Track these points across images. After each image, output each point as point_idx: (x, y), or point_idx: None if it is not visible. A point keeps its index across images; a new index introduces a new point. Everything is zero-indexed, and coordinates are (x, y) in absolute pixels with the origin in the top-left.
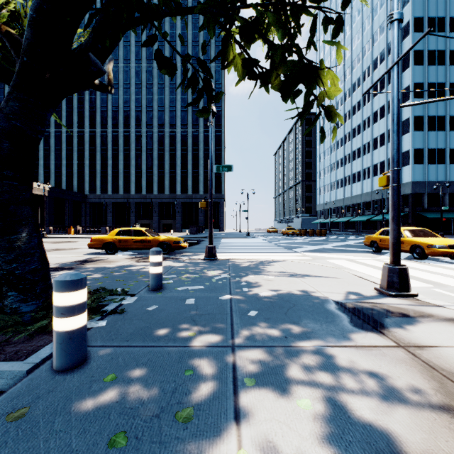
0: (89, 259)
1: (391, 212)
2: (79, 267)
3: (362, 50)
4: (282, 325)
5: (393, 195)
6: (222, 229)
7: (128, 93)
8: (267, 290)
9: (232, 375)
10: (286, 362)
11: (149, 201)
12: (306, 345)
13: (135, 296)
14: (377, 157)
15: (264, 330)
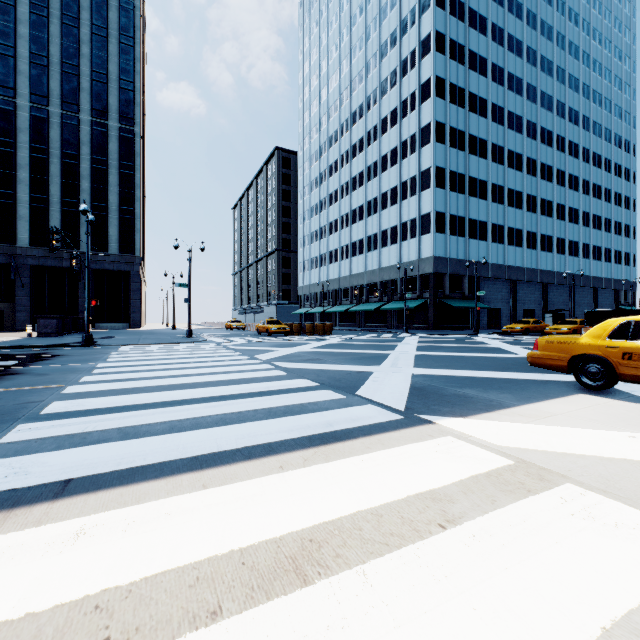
0: None
1: None
2: None
3: (365, 66)
4: None
5: None
6: (135, 323)
7: None
8: None
9: None
10: None
11: None
12: None
13: None
14: (387, 221)
15: None
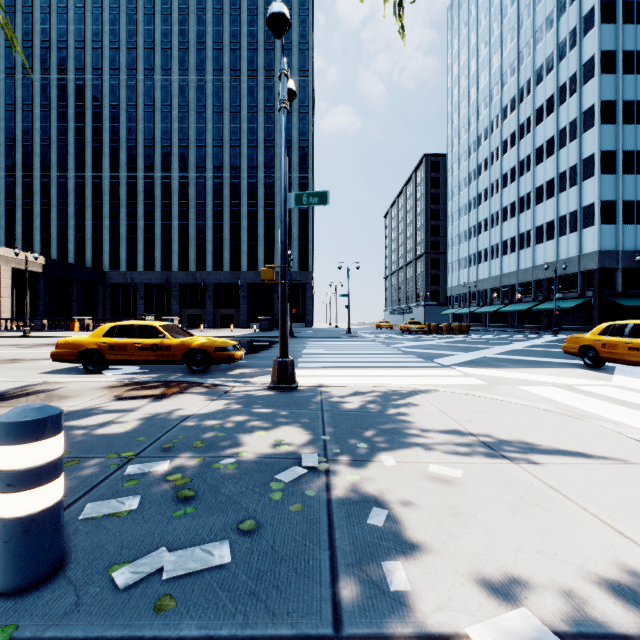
0: (16, 391)
1: None
2: None
3: (517, 57)
4: None
5: None
6: (309, 323)
7: (168, 119)
8: (488, 583)
9: None
10: None
11: (200, 281)
12: None
13: None
14: (542, 216)
15: None
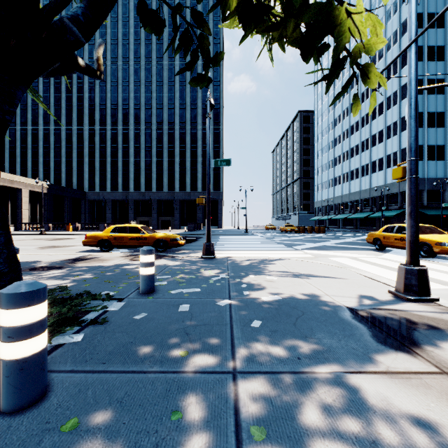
0: (81, 258)
1: (409, 207)
2: (69, 266)
3: None
4: (292, 340)
5: (410, 188)
6: (220, 226)
7: (126, 91)
8: (271, 294)
9: (234, 421)
10: (303, 399)
11: (147, 198)
12: (326, 370)
13: (122, 301)
14: (376, 154)
15: (272, 347)
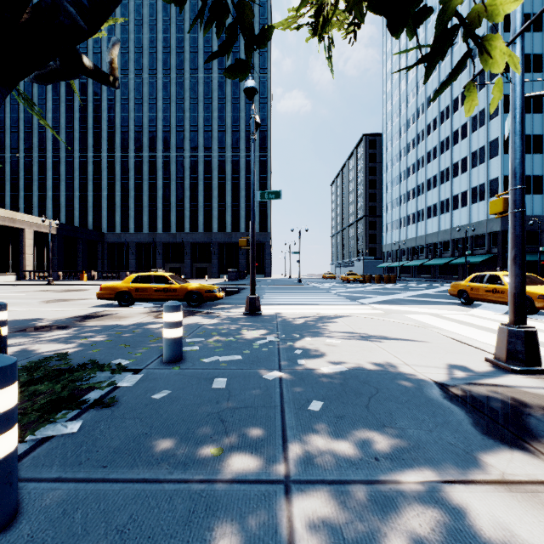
0: (93, 314)
1: (512, 250)
2: (76, 325)
3: None
4: (366, 431)
5: (515, 225)
6: (268, 274)
7: (153, 109)
8: (333, 363)
9: None
10: (388, 527)
11: (179, 240)
12: (416, 478)
13: (139, 373)
14: (458, 187)
15: (338, 442)
